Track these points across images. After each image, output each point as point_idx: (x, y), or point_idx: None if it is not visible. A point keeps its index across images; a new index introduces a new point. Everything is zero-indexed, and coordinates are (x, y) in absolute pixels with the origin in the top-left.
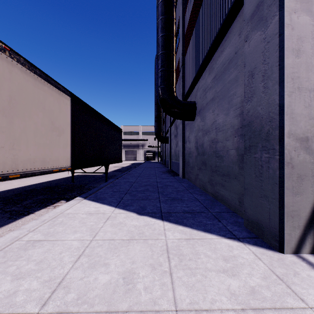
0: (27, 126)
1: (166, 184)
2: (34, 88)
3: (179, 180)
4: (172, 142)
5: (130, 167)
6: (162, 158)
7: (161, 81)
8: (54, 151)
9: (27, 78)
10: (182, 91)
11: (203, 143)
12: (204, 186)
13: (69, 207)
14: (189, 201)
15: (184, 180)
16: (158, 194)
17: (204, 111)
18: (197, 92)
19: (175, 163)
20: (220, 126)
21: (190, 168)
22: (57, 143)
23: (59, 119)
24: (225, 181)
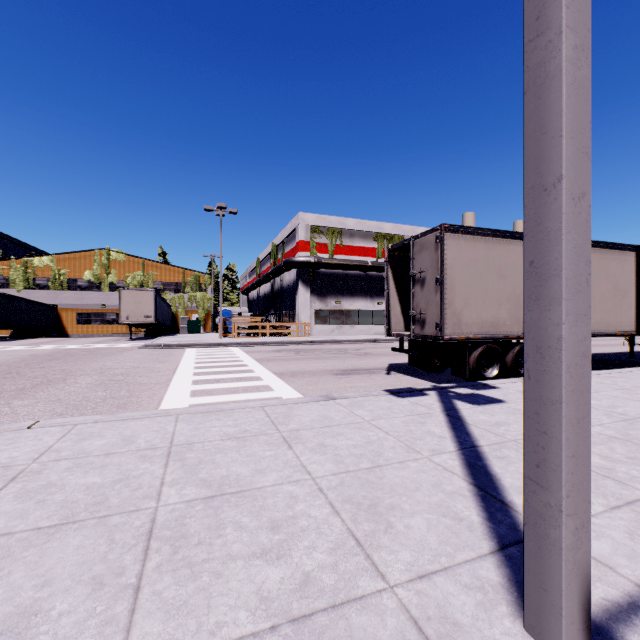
0: (594, 295)
1: None
2: (599, 260)
3: None
4: None
5: None
6: None
7: None
8: (616, 314)
9: (594, 256)
10: None
11: None
12: None
13: (637, 370)
14: None
15: None
16: None
17: None
18: None
19: None
20: None
21: None
22: (618, 307)
23: (621, 281)
24: None
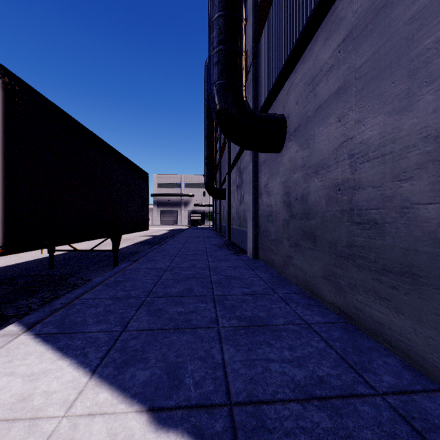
0: None
1: (226, 273)
2: None
3: (250, 264)
4: (232, 197)
5: (166, 235)
6: (215, 222)
7: (218, 71)
8: None
9: None
10: (254, 105)
11: (308, 193)
12: (311, 284)
13: None
14: (291, 333)
15: (258, 263)
16: (214, 305)
17: (311, 125)
18: (289, 94)
19: (239, 230)
20: (370, 147)
21: (271, 242)
22: None
23: None
24: (396, 289)
